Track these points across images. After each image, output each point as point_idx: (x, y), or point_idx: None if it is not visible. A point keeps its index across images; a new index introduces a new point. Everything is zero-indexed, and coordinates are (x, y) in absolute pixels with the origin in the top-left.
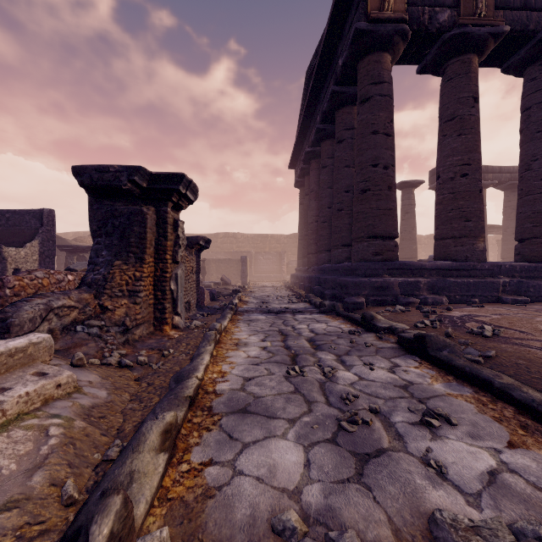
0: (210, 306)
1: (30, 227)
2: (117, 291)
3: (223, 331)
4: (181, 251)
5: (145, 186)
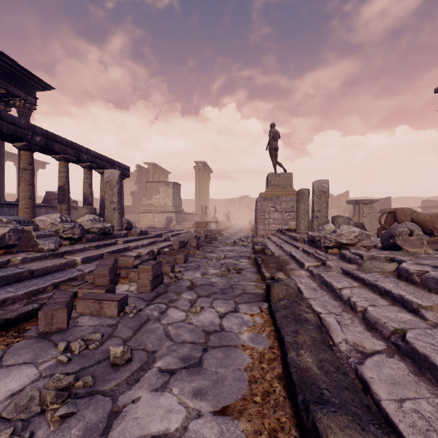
0: None
1: (384, 204)
2: None
3: None
4: (365, 214)
5: (355, 202)
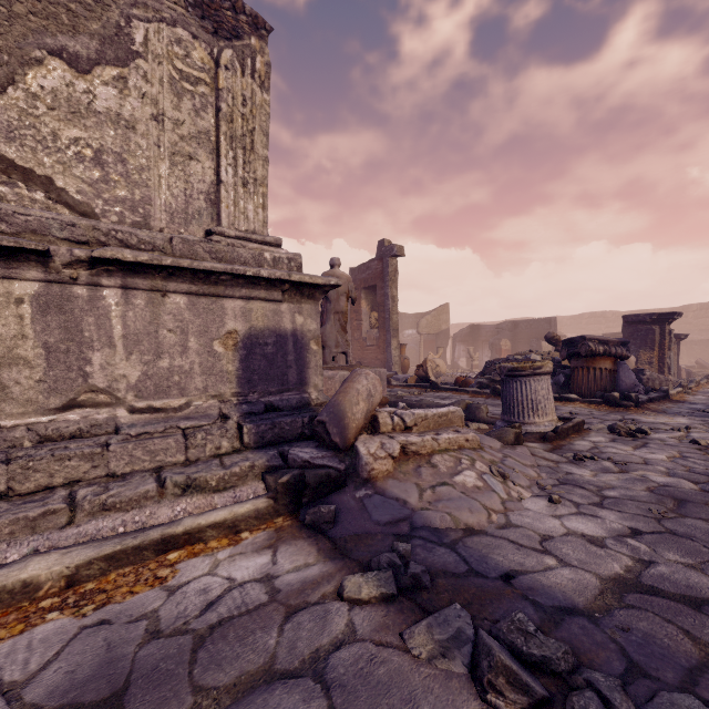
0: (687, 378)
1: (544, 328)
2: (642, 362)
3: (700, 385)
4: (672, 344)
5: (654, 318)
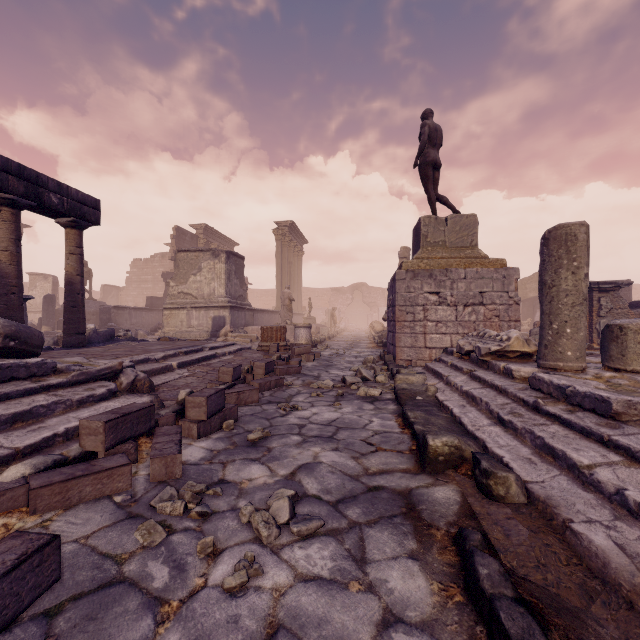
0: None
1: None
2: None
3: None
4: (603, 311)
5: None
